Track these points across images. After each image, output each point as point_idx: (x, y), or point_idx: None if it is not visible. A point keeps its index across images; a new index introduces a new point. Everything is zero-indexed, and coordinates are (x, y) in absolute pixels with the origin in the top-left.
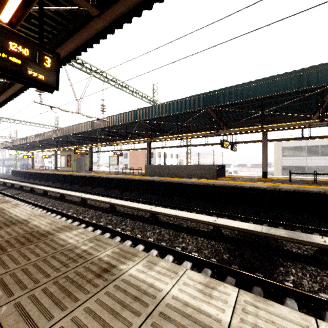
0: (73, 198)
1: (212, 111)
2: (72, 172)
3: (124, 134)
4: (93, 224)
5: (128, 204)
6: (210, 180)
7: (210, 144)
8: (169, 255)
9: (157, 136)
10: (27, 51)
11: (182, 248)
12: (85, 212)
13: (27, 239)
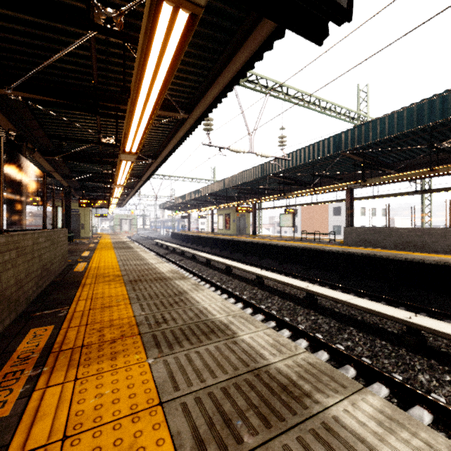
0: (242, 273)
1: None
2: (231, 236)
3: (305, 179)
4: (289, 326)
5: (346, 299)
6: None
7: None
8: None
9: (366, 177)
10: None
11: None
12: (267, 299)
13: (262, 397)
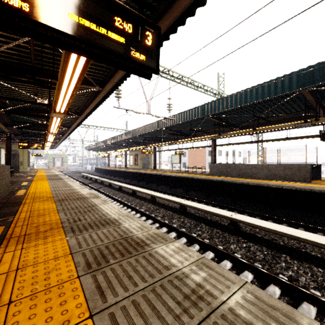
0: (143, 195)
1: (310, 93)
2: (139, 170)
3: (187, 132)
4: (167, 225)
5: (201, 207)
6: (301, 183)
7: (295, 138)
8: (273, 285)
9: (223, 131)
10: (130, 27)
11: (289, 277)
12: (156, 210)
13: (124, 247)
